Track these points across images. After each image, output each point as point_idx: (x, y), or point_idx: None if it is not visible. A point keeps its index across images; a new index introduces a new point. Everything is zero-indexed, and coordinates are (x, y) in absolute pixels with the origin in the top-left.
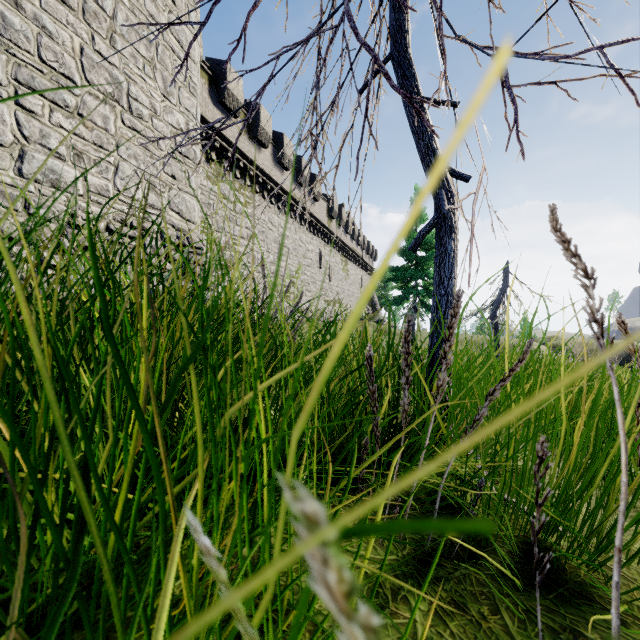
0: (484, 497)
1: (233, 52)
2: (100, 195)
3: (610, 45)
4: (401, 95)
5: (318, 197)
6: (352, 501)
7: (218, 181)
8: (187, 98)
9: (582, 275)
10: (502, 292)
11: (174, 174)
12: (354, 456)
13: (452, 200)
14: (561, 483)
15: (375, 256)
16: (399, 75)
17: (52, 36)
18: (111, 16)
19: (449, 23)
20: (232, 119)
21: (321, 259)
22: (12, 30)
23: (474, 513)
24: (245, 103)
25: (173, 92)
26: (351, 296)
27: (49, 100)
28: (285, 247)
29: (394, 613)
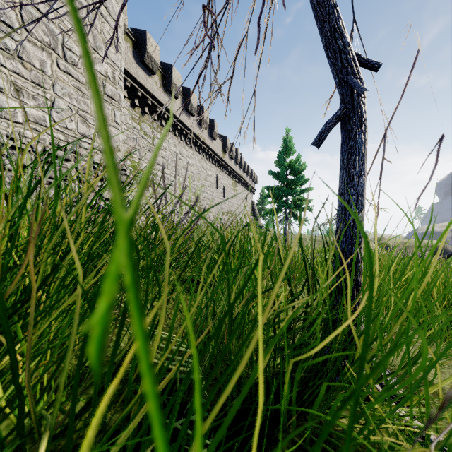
0: None
1: None
2: (38, 124)
3: None
4: None
5: (215, 136)
6: None
7: (140, 121)
8: (113, 53)
9: None
10: None
11: None
12: None
13: None
14: None
15: (256, 180)
16: None
17: None
18: None
19: None
20: (151, 75)
21: (218, 182)
22: None
23: None
24: None
25: (101, 47)
26: (239, 209)
27: None
28: (191, 172)
29: None
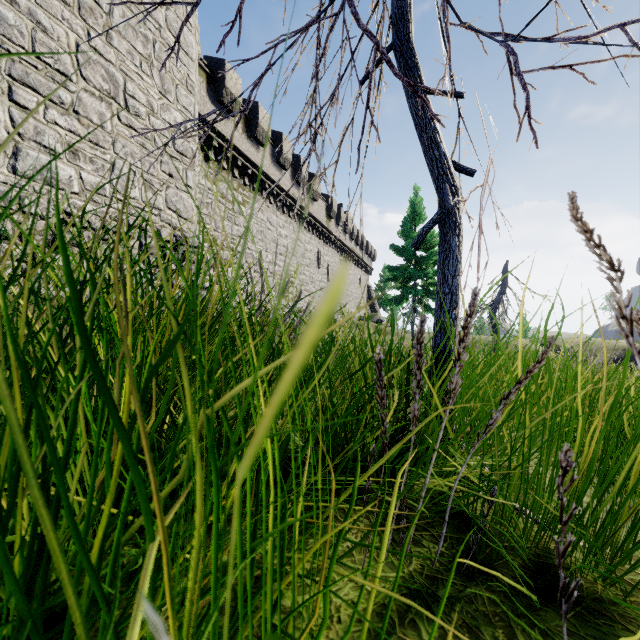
0: (495, 507)
1: (227, 34)
2: (96, 193)
3: (633, 22)
4: (404, 83)
5: (317, 197)
6: (354, 511)
7: (216, 180)
8: (185, 96)
9: (609, 268)
10: (501, 292)
11: (171, 172)
12: (357, 466)
13: (456, 195)
14: (574, 491)
15: (374, 256)
16: (401, 65)
17: (47, 32)
18: (107, 12)
19: (454, 10)
20: (230, 118)
21: (320, 259)
22: (6, 25)
23: (485, 525)
24: (241, 94)
25: (170, 90)
26: (350, 296)
27: (44, 96)
28: (284, 247)
29: (402, 639)
